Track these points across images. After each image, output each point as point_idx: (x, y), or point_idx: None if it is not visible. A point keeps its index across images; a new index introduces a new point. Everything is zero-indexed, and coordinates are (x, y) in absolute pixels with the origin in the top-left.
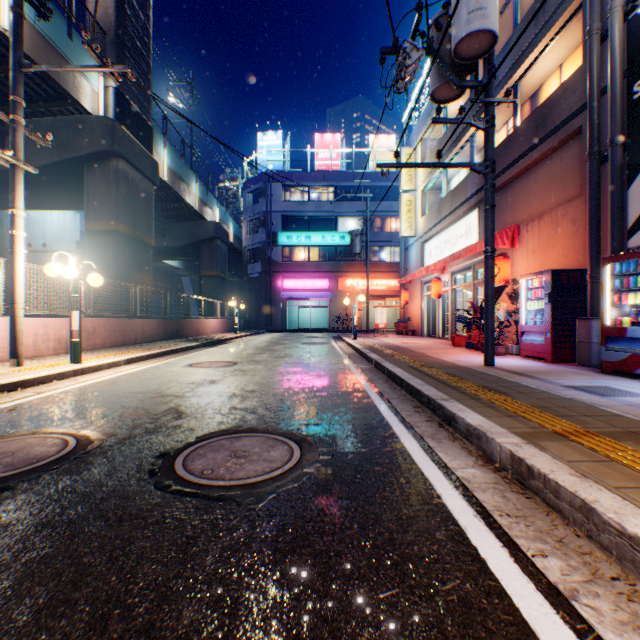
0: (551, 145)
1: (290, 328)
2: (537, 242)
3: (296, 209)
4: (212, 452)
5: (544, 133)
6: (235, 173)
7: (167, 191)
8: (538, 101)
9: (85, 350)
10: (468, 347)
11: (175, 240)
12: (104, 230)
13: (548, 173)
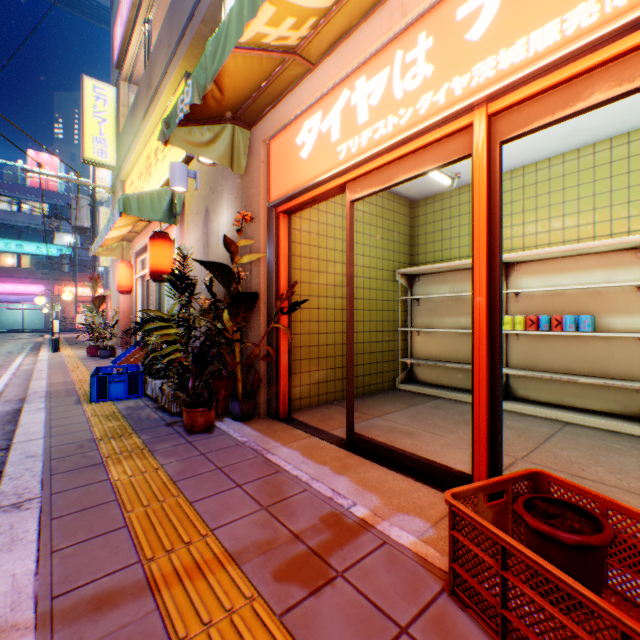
0: None
1: None
2: None
3: (5, 217)
4: None
5: None
6: None
7: None
8: None
9: None
10: None
11: None
12: None
13: None
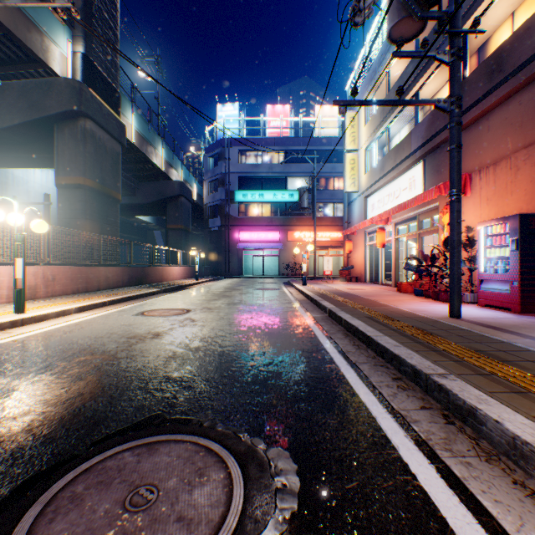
0: (510, 88)
1: (245, 274)
2: (492, 189)
3: (251, 170)
4: (96, 491)
5: (501, 77)
6: (198, 141)
7: (136, 153)
8: (487, 52)
9: (43, 297)
10: (417, 294)
11: (144, 197)
12: (72, 184)
13: (504, 119)
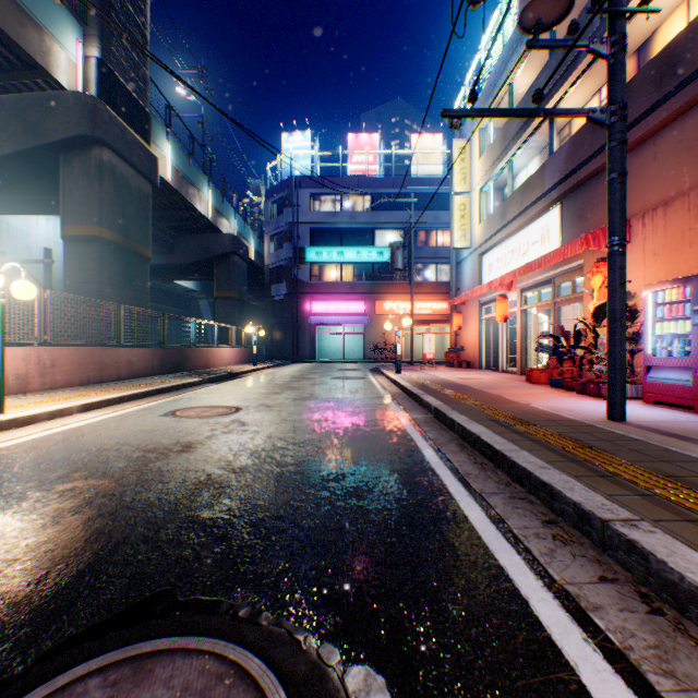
0: (688, 97)
1: (320, 358)
2: (662, 239)
3: (327, 221)
4: None
5: (675, 83)
6: (257, 182)
7: (173, 196)
8: (651, 52)
9: (38, 390)
10: (554, 386)
11: (185, 256)
12: (84, 236)
13: (678, 141)
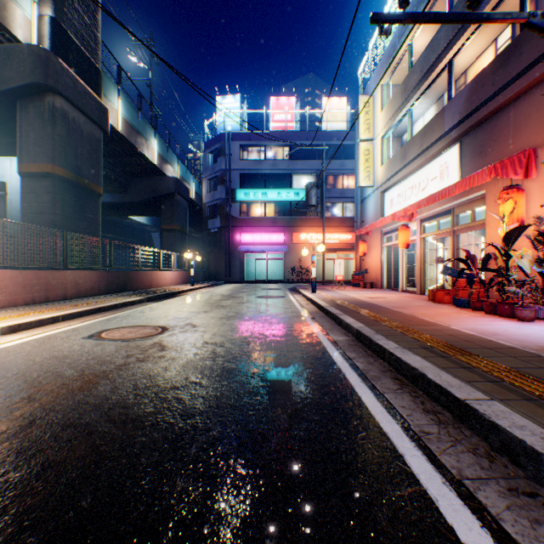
0: None
1: (248, 279)
2: None
3: (253, 167)
4: None
5: None
6: (197, 137)
7: (124, 144)
8: None
9: None
10: (459, 305)
11: (136, 195)
12: (38, 173)
13: None
